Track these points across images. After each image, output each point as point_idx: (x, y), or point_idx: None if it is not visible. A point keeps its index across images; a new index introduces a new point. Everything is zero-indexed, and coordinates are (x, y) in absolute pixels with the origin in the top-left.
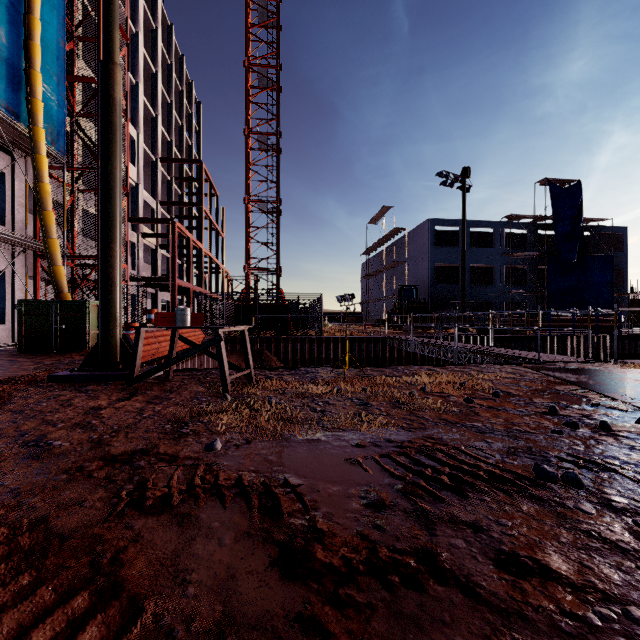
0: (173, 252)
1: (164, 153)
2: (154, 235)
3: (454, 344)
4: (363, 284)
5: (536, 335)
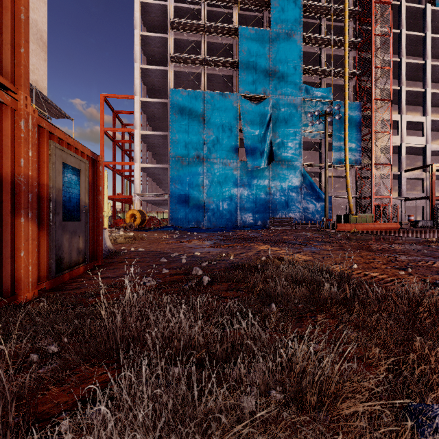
0: (432, 182)
1: None
2: (436, 170)
3: None
4: None
5: None
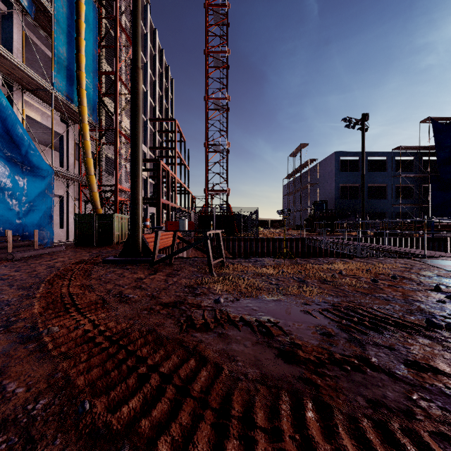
0: (159, 181)
1: (151, 115)
2: (146, 170)
3: (357, 243)
4: (285, 200)
5: (421, 237)
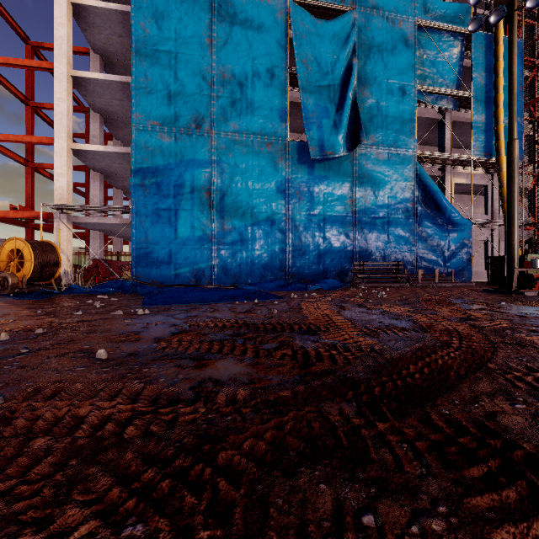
0: None
1: None
2: None
3: None
4: None
5: None
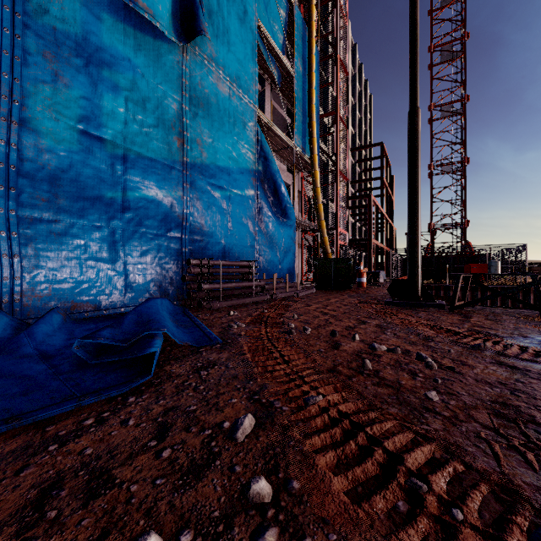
0: (369, 219)
1: None
2: (350, 208)
3: None
4: None
5: None
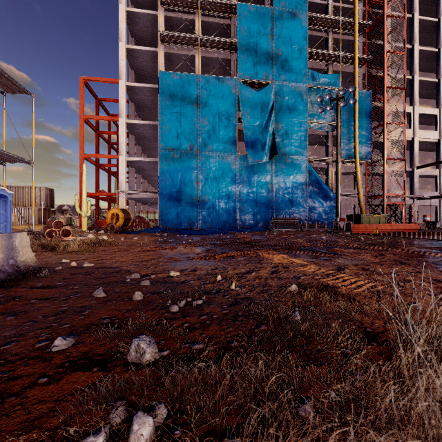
0: None
1: None
2: None
3: None
4: None
5: None
